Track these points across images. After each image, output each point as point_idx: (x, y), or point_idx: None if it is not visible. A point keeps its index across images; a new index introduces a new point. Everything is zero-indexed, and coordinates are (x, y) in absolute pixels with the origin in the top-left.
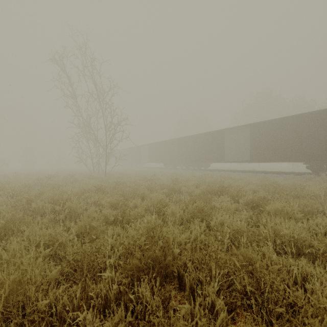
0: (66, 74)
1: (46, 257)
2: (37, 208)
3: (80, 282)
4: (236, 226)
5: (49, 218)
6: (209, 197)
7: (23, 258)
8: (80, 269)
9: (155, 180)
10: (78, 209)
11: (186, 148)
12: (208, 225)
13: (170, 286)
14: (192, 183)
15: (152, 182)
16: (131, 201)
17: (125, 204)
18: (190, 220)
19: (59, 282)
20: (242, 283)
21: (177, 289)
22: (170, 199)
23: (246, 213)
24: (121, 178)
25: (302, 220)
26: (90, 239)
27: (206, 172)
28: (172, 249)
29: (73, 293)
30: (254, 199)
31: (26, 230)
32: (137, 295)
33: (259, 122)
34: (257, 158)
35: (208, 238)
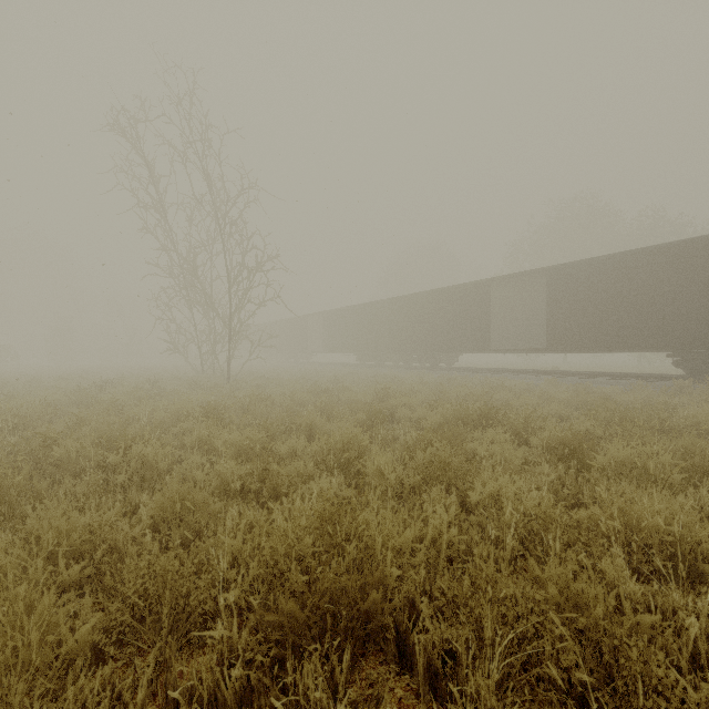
0: (142, 159)
1: (78, 581)
2: (65, 459)
3: (153, 651)
4: (532, 505)
5: (90, 484)
6: (461, 433)
7: (8, 593)
8: (155, 616)
9: (338, 392)
10: (160, 461)
11: (406, 322)
12: (462, 499)
13: (377, 671)
14: (421, 398)
15: (330, 397)
16: (283, 440)
17: (270, 448)
18: (421, 488)
19: (102, 650)
20: (562, 663)
21: (394, 668)
22: (373, 436)
23: (549, 471)
24: (262, 386)
25: (683, 489)
26: (184, 535)
27: (449, 374)
28: (381, 569)
29: (128, 692)
30: (566, 437)
31: (32, 515)
32: (292, 694)
33: (567, 263)
34: (563, 343)
35: (464, 533)
